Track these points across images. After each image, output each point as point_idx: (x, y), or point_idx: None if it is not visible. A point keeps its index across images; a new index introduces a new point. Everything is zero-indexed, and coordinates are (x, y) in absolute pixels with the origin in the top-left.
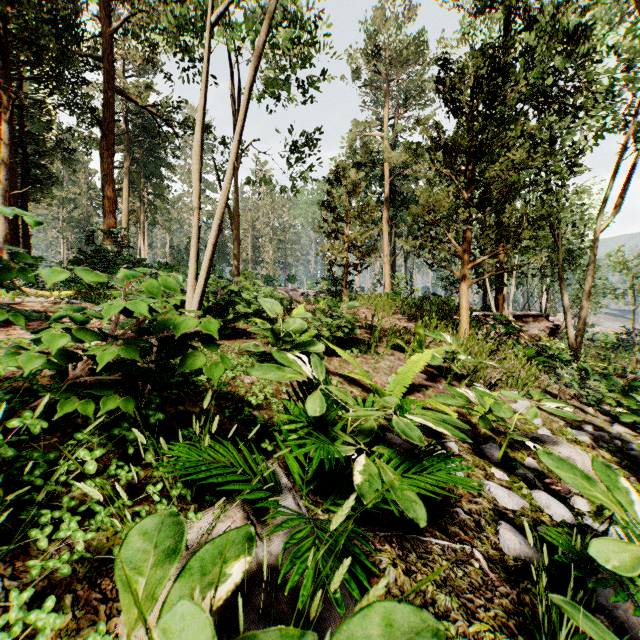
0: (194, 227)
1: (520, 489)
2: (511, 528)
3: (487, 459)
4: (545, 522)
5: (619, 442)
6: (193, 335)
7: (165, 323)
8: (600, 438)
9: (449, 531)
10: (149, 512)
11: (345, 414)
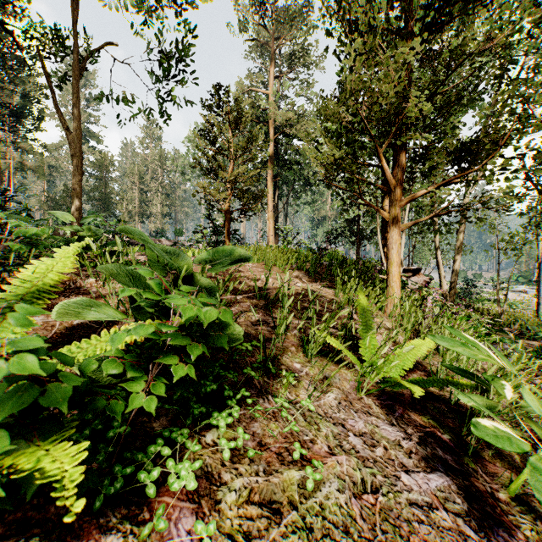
0: None
1: None
2: None
3: None
4: None
5: None
6: None
7: None
8: None
9: None
10: None
11: None
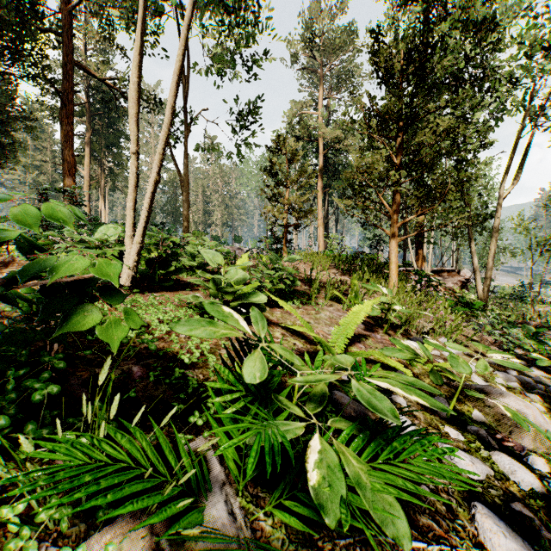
0: (131, 174)
1: (478, 451)
2: (489, 512)
3: (437, 415)
4: (514, 493)
5: (543, 386)
6: (89, 282)
7: (40, 264)
8: (526, 383)
9: (420, 523)
10: (1, 549)
11: (293, 381)
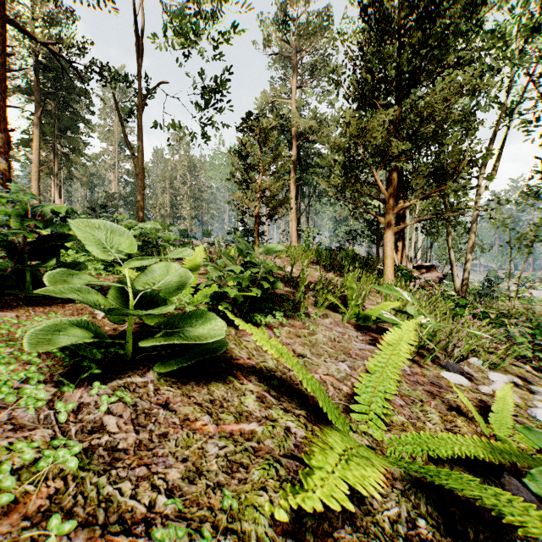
0: None
1: None
2: None
3: None
4: None
5: None
6: None
7: None
8: None
9: None
10: None
11: None
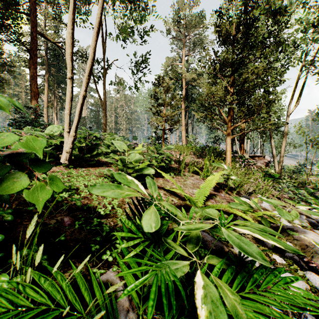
0: (68, 92)
1: (296, 271)
2: None
3: (266, 246)
4: None
5: None
6: (22, 155)
7: None
8: (312, 223)
9: None
10: None
11: (178, 230)
